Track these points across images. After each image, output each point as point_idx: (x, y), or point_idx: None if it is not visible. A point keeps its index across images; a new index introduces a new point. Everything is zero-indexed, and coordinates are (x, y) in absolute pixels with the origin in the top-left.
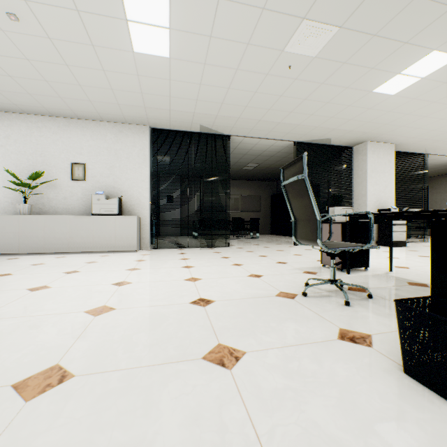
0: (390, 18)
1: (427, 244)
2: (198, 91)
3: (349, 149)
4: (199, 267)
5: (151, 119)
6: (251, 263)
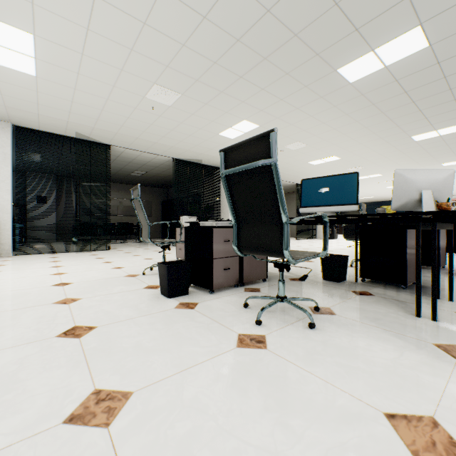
0: (212, 98)
1: None
2: (70, 105)
3: (218, 169)
4: (69, 266)
5: (14, 117)
6: (121, 261)
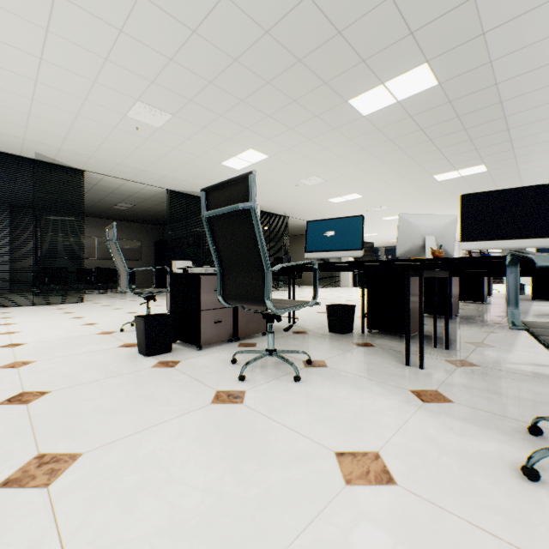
0: (210, 122)
1: (285, 291)
2: (27, 119)
3: None
4: (24, 323)
5: None
6: (96, 315)
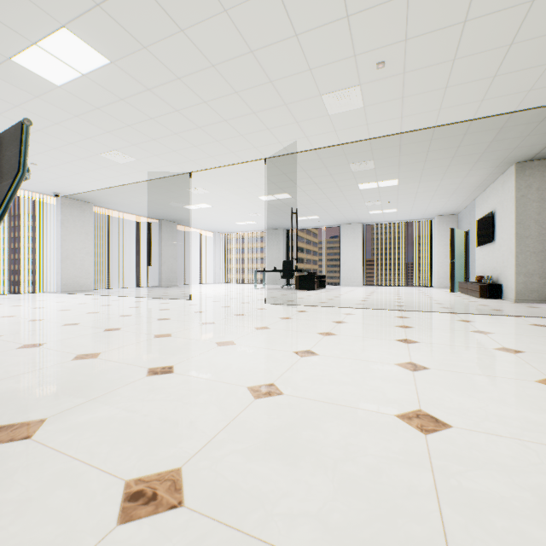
0: None
1: None
2: None
3: None
4: (396, 432)
5: None
6: None
